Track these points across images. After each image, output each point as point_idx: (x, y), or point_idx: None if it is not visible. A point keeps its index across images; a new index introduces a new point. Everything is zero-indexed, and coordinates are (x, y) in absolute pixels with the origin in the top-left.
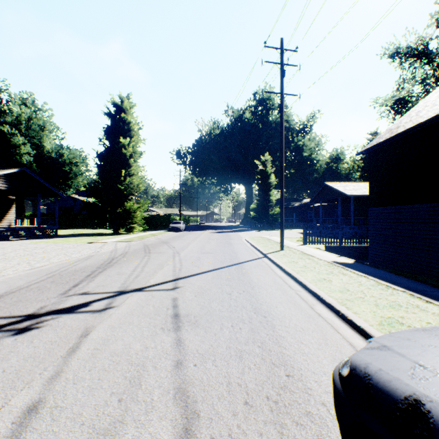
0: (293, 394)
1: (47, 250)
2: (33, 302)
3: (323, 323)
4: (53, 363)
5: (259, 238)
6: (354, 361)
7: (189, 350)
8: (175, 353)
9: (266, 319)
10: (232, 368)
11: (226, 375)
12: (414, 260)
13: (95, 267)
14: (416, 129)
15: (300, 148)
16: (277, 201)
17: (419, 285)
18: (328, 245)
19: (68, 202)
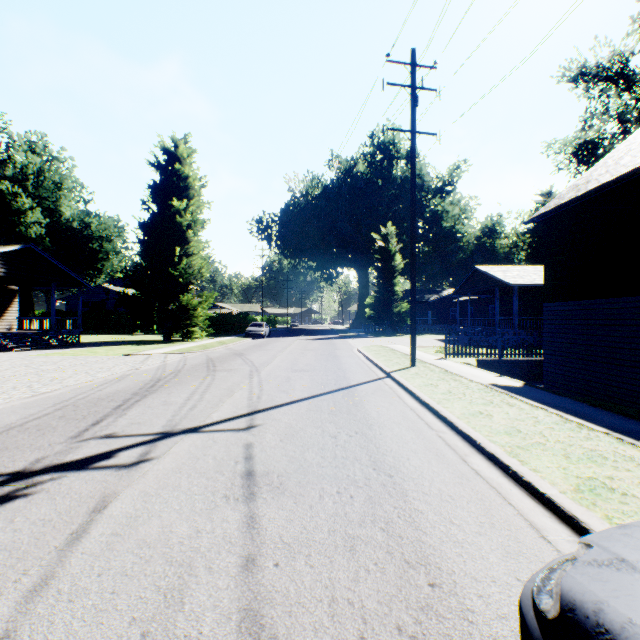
0: (443, 621)
1: (62, 366)
2: (27, 450)
3: (484, 487)
4: (41, 560)
5: (379, 348)
6: (569, 593)
7: (268, 536)
8: (244, 542)
9: (393, 480)
10: (338, 571)
11: (327, 584)
12: (614, 382)
13: (129, 394)
14: (617, 183)
15: (439, 215)
16: (405, 293)
17: (628, 422)
18: (481, 359)
19: (97, 294)
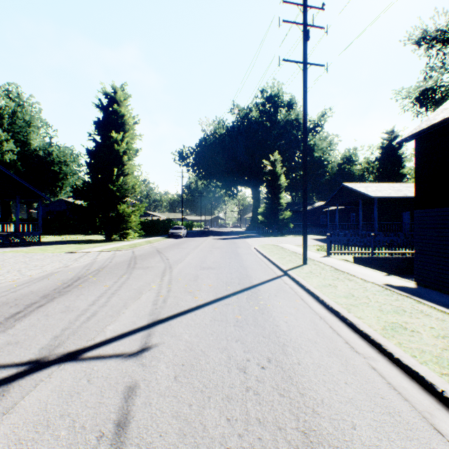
0: None
1: (6, 263)
2: None
3: None
4: None
5: (271, 246)
6: None
7: None
8: None
9: None
10: None
11: None
12: None
13: (39, 296)
14: None
15: (311, 148)
16: (287, 204)
17: None
18: (358, 257)
19: (60, 205)
